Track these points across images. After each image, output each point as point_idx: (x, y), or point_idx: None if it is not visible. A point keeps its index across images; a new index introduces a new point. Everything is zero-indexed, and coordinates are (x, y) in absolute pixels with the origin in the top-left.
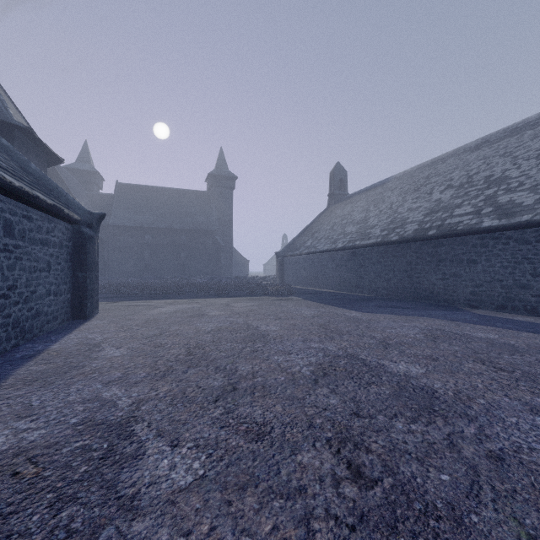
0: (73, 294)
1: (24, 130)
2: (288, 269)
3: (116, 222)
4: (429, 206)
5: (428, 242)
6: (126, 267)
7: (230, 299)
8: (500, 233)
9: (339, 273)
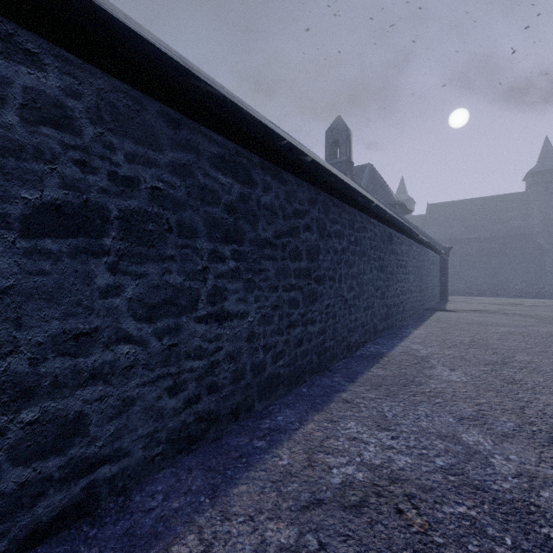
0: (440, 288)
1: (400, 204)
2: None
3: None
4: None
5: None
6: None
7: (548, 300)
8: None
9: None
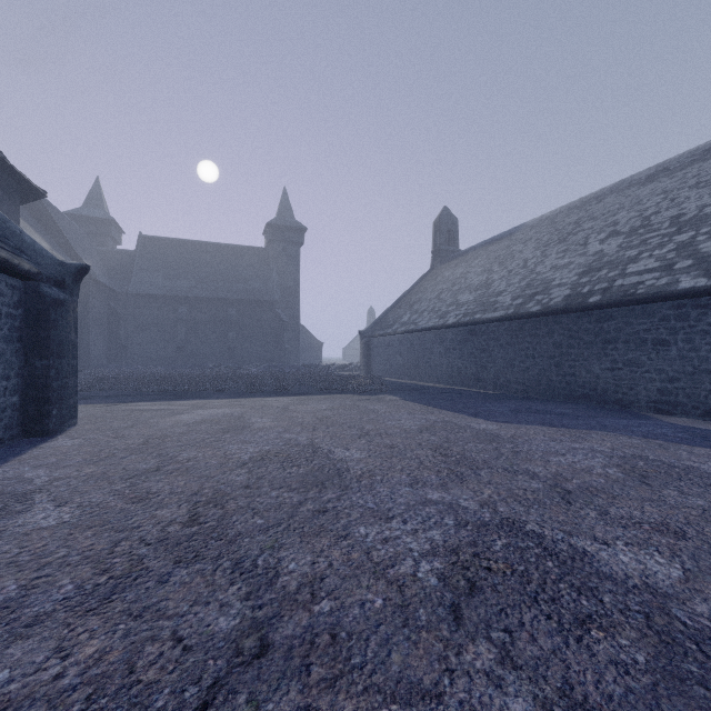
0: (26, 396)
1: None
2: (377, 354)
3: (137, 289)
4: (586, 261)
5: (588, 314)
6: (152, 352)
7: (292, 400)
8: (710, 298)
9: (450, 360)
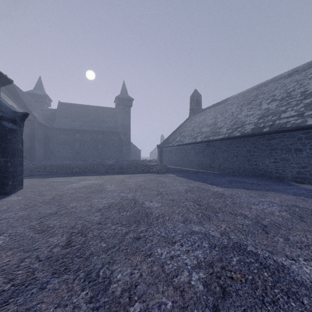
0: None
1: None
2: (165, 155)
3: (57, 126)
4: (261, 112)
5: (263, 136)
6: (64, 154)
7: (126, 176)
8: None
9: (198, 158)
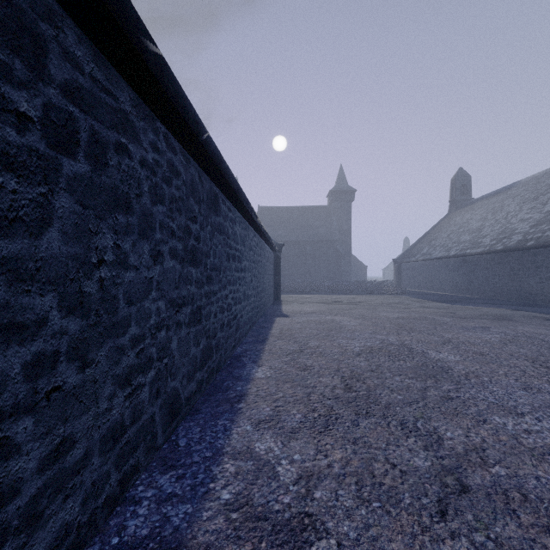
0: (274, 287)
1: None
2: (405, 274)
3: None
4: (538, 217)
5: (527, 251)
6: None
7: (354, 296)
8: None
9: (452, 278)
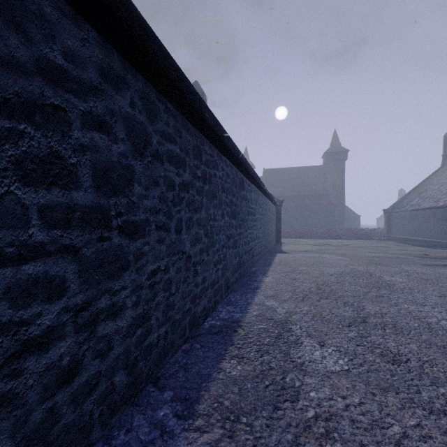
0: (276, 233)
1: None
2: (395, 223)
3: None
4: None
5: None
6: None
7: (343, 240)
8: None
9: (440, 226)
